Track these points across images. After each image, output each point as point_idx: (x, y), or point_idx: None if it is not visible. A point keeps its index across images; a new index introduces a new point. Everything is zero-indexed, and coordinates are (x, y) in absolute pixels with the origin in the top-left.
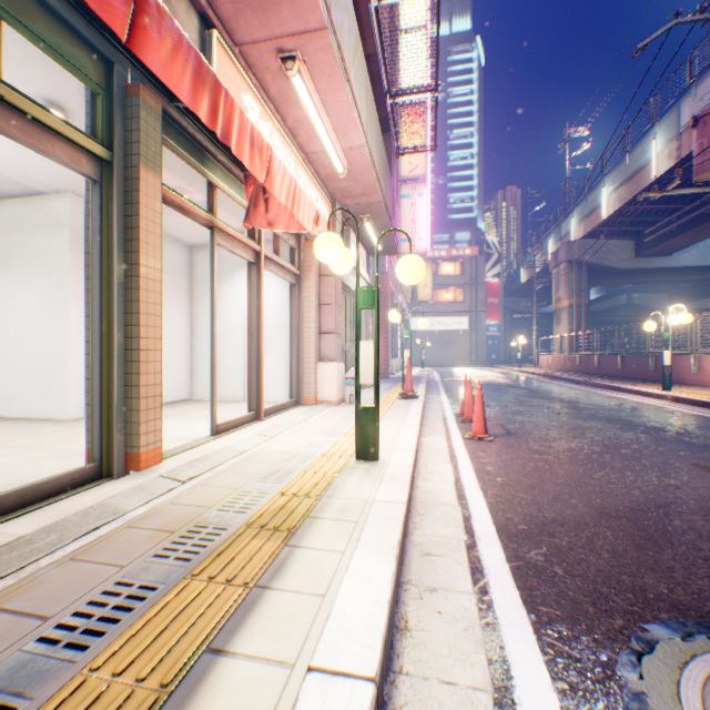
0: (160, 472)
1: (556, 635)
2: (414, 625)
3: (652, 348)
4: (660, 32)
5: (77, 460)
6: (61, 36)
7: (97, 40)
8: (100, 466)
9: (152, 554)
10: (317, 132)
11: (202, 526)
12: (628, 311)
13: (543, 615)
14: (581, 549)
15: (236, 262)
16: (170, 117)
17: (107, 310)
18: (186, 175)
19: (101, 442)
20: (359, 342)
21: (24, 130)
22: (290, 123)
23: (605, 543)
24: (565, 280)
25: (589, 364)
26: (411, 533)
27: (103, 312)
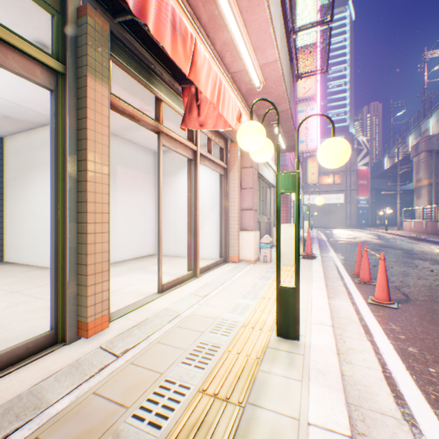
0: (105, 337)
1: None
2: None
3: None
4: None
5: None
6: None
7: None
8: (54, 333)
9: None
10: (239, 52)
11: None
12: None
13: None
14: None
15: (184, 161)
16: (120, 41)
17: (60, 199)
18: (143, 97)
19: (55, 312)
20: (280, 224)
21: None
22: (217, 47)
23: None
24: (424, 165)
25: None
26: None
27: (58, 201)
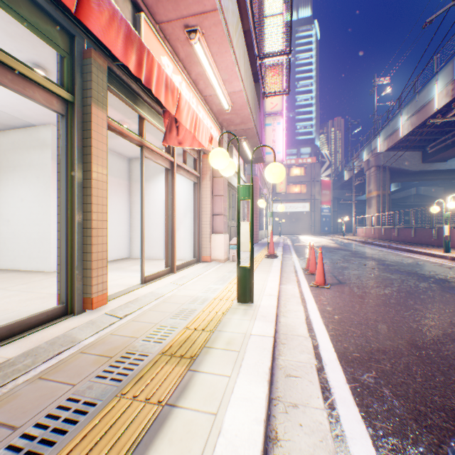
0: (106, 310)
1: (390, 447)
2: (282, 435)
3: (435, 224)
4: (442, 10)
5: (52, 301)
6: (39, 17)
7: (63, 20)
8: (66, 306)
9: (95, 375)
10: (211, 82)
11: (131, 353)
12: (416, 198)
13: (378, 429)
14: (401, 374)
15: (159, 168)
16: (113, 72)
17: (70, 201)
18: (125, 112)
19: (66, 290)
20: (240, 222)
21: (13, 81)
22: (193, 76)
23: (418, 369)
24: (374, 178)
25: (391, 234)
26: (276, 358)
27: (68, 203)
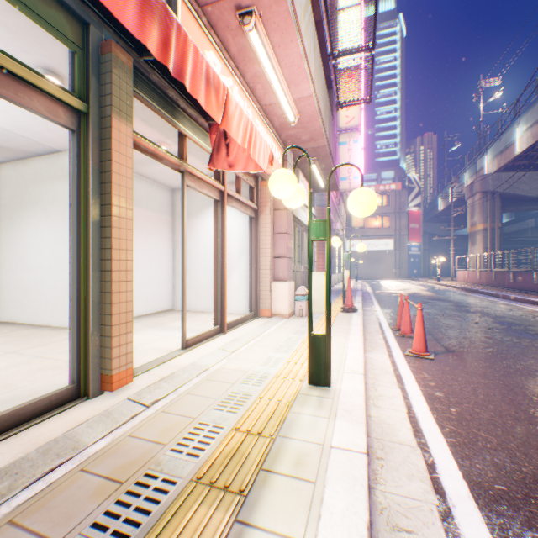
0: (130, 391)
1: None
2: None
3: None
4: None
5: (67, 373)
6: None
7: (72, 1)
8: (77, 387)
9: (91, 521)
10: (272, 85)
11: (151, 476)
12: (535, 232)
13: None
14: None
15: (207, 200)
16: (143, 74)
17: (83, 246)
18: (163, 129)
19: (78, 365)
20: (311, 272)
21: None
22: (248, 79)
23: None
24: (479, 207)
25: (505, 279)
26: (372, 488)
27: (80, 248)
